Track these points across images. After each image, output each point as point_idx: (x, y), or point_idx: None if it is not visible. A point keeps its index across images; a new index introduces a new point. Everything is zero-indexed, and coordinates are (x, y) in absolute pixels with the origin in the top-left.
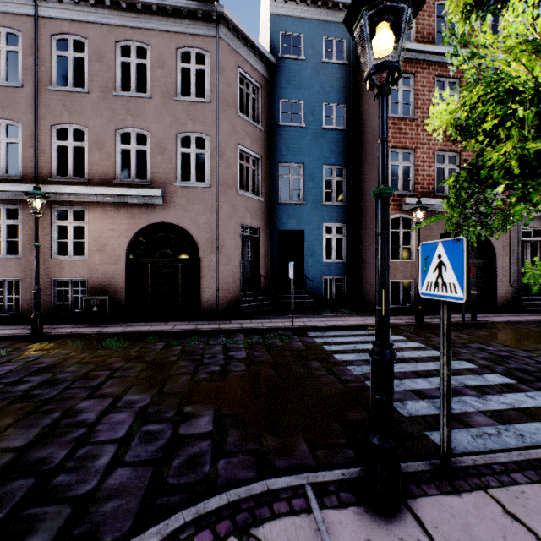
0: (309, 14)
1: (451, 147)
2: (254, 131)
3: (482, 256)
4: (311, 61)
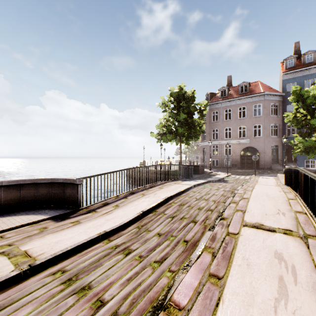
0: (298, 75)
1: None
2: (276, 118)
3: None
4: None
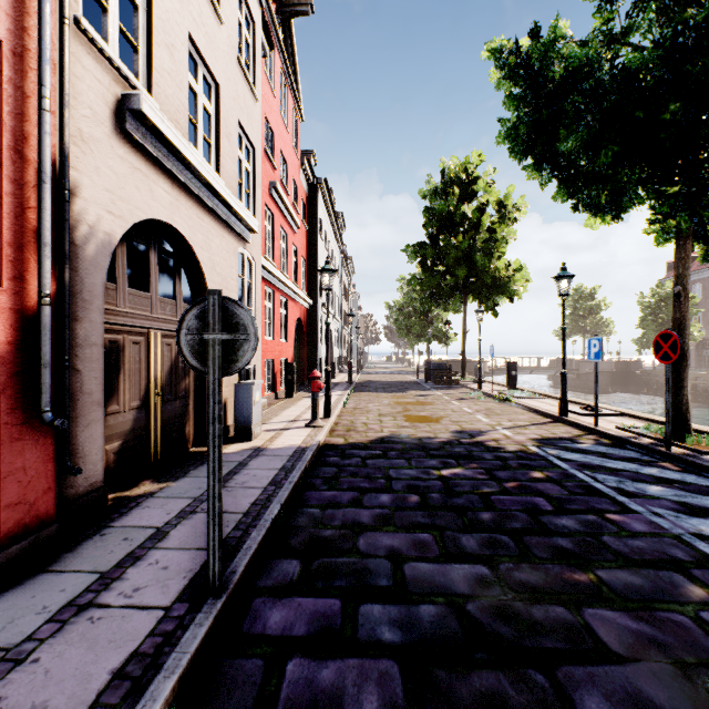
0: None
1: None
2: None
3: None
4: None
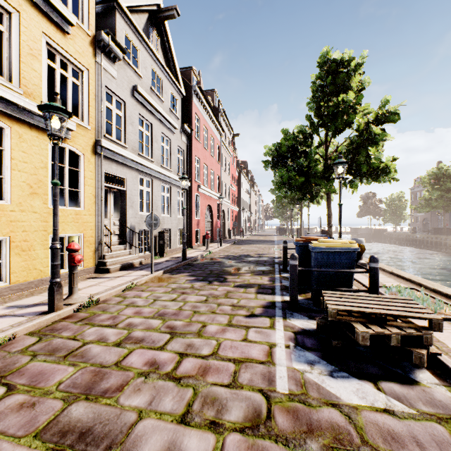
0: None
1: None
2: None
3: None
4: None
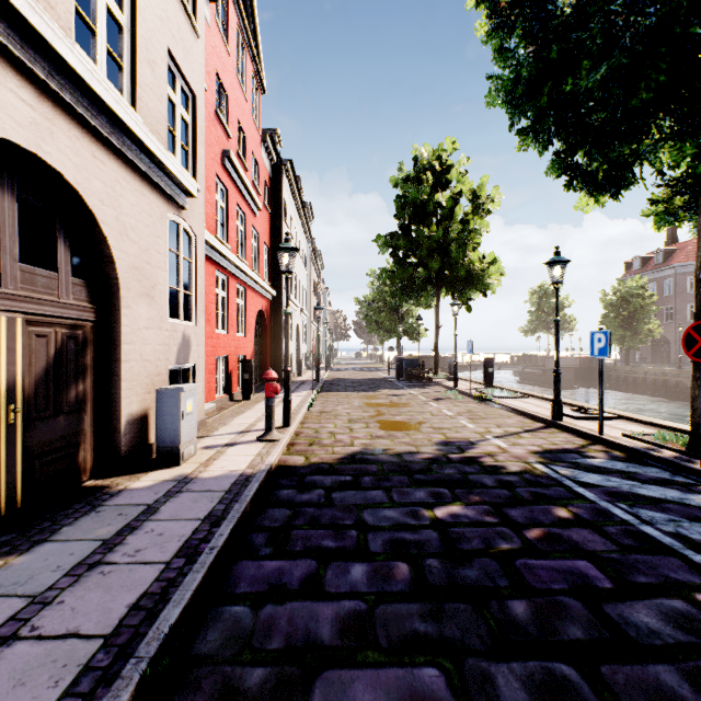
0: None
1: None
2: None
3: None
4: None
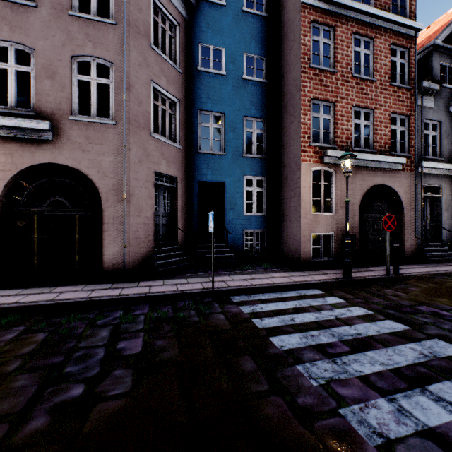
0: None
1: (367, 104)
2: (171, 71)
3: (391, 210)
4: (232, 8)
